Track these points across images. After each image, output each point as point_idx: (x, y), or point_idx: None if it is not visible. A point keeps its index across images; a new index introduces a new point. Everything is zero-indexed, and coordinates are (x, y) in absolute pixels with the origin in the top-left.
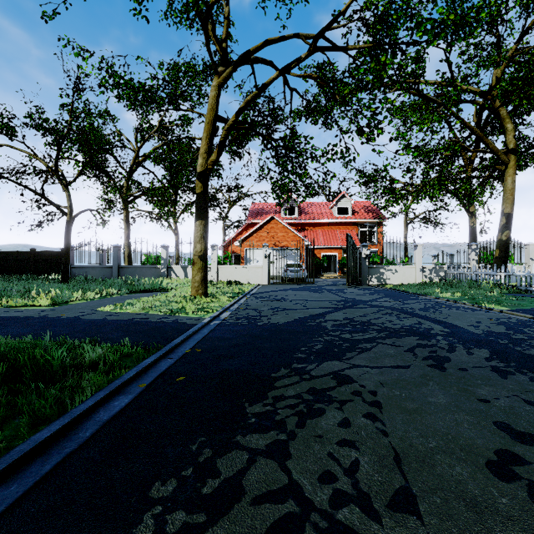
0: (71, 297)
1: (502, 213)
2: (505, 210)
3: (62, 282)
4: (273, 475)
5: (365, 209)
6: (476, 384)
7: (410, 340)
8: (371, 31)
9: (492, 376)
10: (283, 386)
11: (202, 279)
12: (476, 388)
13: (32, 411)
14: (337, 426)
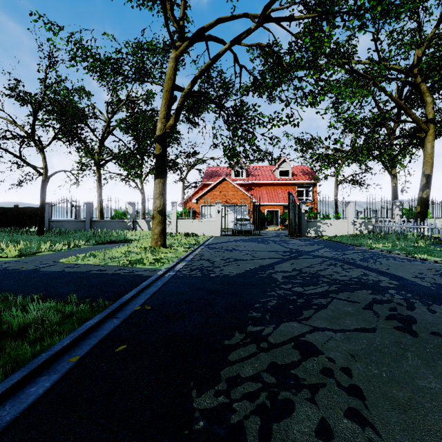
0: (39, 248)
1: (423, 174)
2: (425, 172)
3: (38, 234)
4: None
5: (303, 172)
6: None
7: (364, 294)
8: (311, 12)
9: None
10: (238, 361)
11: (161, 232)
12: None
13: None
14: (315, 437)
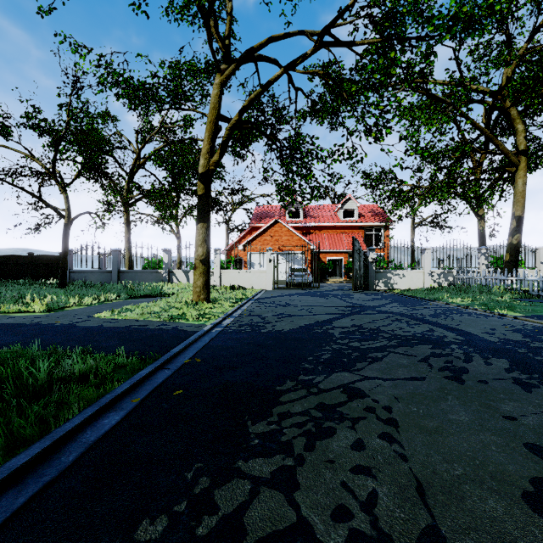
0: (67, 303)
1: (513, 216)
2: (515, 213)
3: (60, 287)
4: (279, 510)
5: (372, 213)
6: (498, 398)
7: (423, 348)
8: (379, 28)
9: (515, 390)
10: (289, 401)
11: (204, 284)
12: (500, 403)
13: (9, 432)
14: (350, 449)
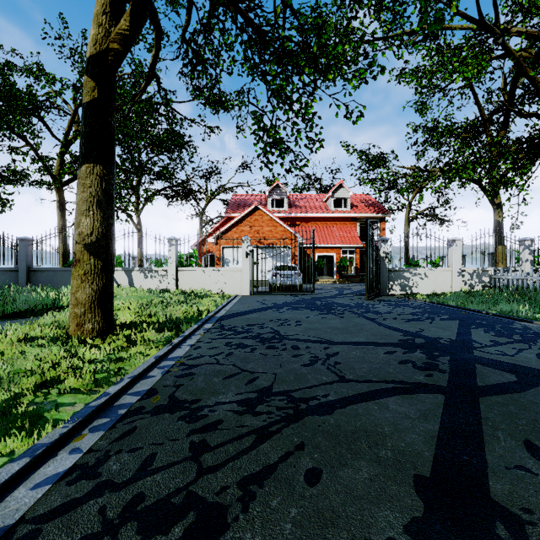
0: None
1: None
2: None
3: None
4: None
5: (365, 203)
6: None
7: None
8: None
9: None
10: None
11: (93, 298)
12: None
13: None
14: None
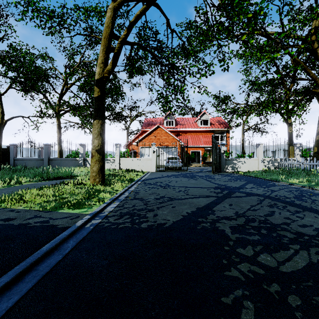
0: None
1: None
2: None
3: None
4: None
5: (218, 122)
6: None
7: None
8: None
9: None
10: None
11: (99, 170)
12: None
13: None
14: None
